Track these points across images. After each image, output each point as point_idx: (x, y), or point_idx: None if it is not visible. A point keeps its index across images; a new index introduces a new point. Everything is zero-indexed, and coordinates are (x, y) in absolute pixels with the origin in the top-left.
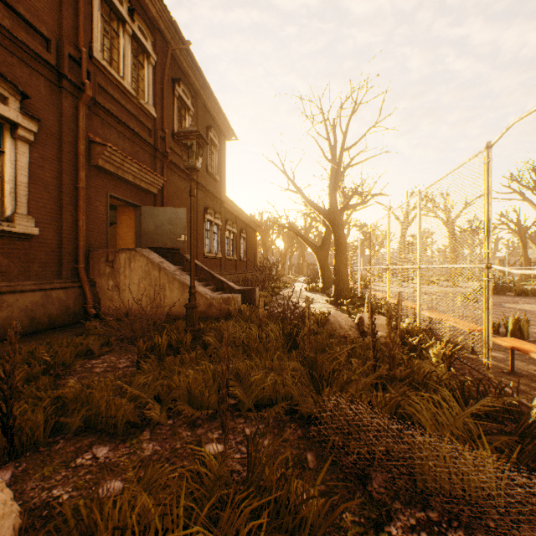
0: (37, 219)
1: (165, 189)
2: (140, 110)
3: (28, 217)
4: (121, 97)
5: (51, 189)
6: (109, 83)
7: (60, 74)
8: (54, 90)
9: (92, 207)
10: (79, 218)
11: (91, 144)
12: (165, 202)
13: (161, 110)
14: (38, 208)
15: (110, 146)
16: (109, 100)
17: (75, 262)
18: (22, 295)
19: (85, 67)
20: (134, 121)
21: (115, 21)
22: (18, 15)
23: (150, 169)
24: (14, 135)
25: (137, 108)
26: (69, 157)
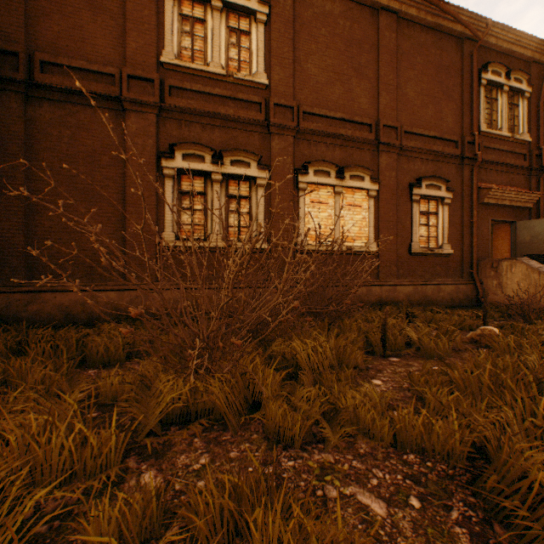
0: (450, 245)
1: (540, 201)
2: (514, 144)
3: (447, 245)
4: (498, 144)
5: (456, 226)
6: (489, 140)
7: (462, 157)
8: (458, 168)
9: (478, 231)
10: (472, 240)
11: (478, 190)
12: (540, 212)
13: (535, 131)
14: (451, 239)
15: (492, 187)
16: (489, 153)
17: (469, 268)
18: (446, 286)
19: (476, 144)
20: (508, 155)
21: (493, 90)
22: (443, 140)
23: (525, 191)
24: (441, 203)
25: (511, 144)
26: (466, 204)
